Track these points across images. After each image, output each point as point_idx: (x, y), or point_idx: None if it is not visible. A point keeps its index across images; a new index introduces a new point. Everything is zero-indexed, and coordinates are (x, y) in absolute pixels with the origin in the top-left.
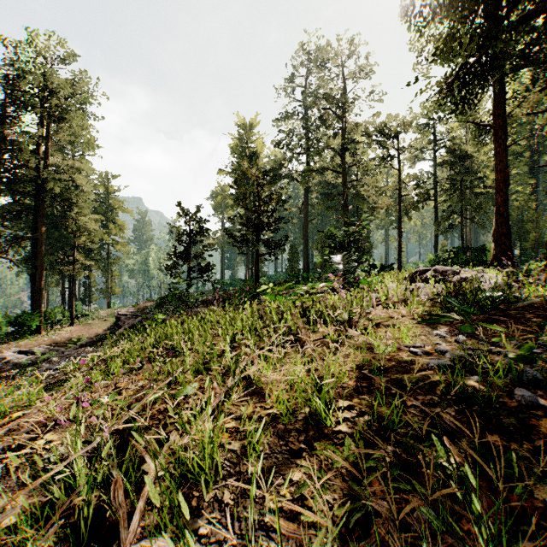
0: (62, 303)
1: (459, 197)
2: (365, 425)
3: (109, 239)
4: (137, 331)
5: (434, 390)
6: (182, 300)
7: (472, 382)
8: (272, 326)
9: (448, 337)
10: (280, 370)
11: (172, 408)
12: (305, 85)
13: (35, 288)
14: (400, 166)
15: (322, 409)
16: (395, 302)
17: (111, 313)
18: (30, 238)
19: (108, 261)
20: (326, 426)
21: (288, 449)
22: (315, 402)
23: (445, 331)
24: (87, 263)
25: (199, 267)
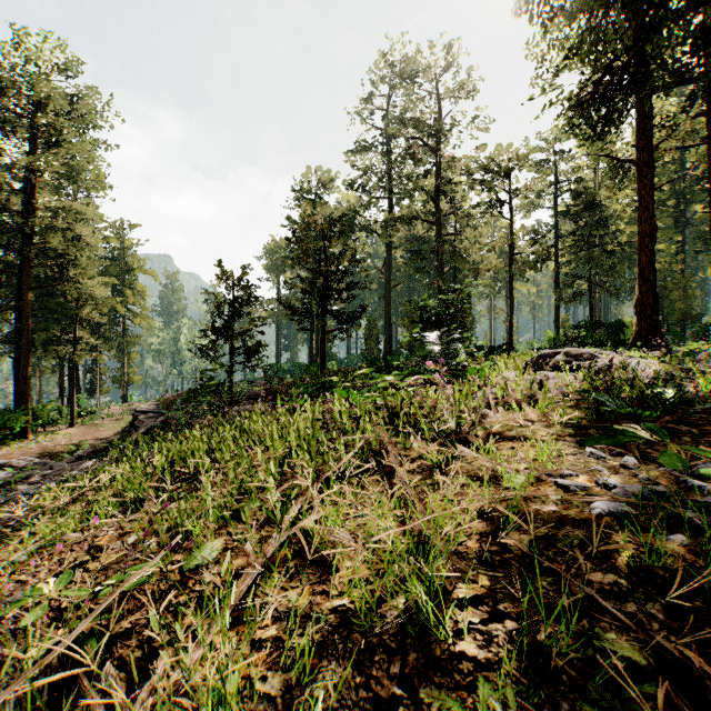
0: (60, 396)
1: (587, 256)
2: (514, 653)
3: (125, 310)
4: (153, 438)
5: (614, 562)
6: (219, 394)
7: (674, 547)
8: (342, 440)
9: (609, 458)
10: (355, 517)
11: (155, 621)
12: (387, 109)
13: (20, 376)
14: (511, 215)
15: (431, 610)
16: (518, 401)
17: (127, 409)
18: (12, 307)
19: (123, 339)
20: (436, 639)
21: (370, 695)
22: (416, 590)
23: (602, 447)
24: (93, 342)
25: (245, 348)
